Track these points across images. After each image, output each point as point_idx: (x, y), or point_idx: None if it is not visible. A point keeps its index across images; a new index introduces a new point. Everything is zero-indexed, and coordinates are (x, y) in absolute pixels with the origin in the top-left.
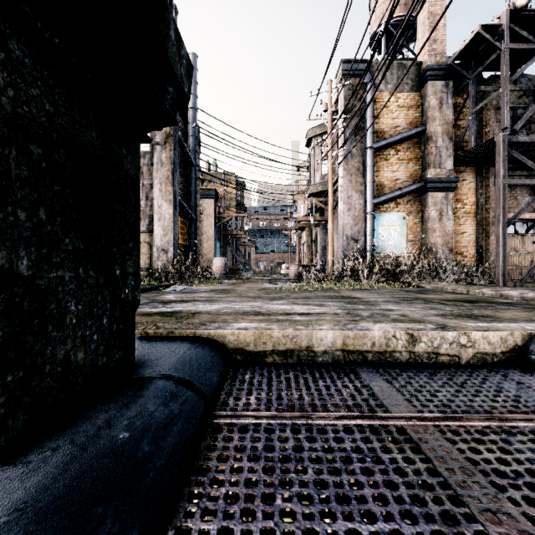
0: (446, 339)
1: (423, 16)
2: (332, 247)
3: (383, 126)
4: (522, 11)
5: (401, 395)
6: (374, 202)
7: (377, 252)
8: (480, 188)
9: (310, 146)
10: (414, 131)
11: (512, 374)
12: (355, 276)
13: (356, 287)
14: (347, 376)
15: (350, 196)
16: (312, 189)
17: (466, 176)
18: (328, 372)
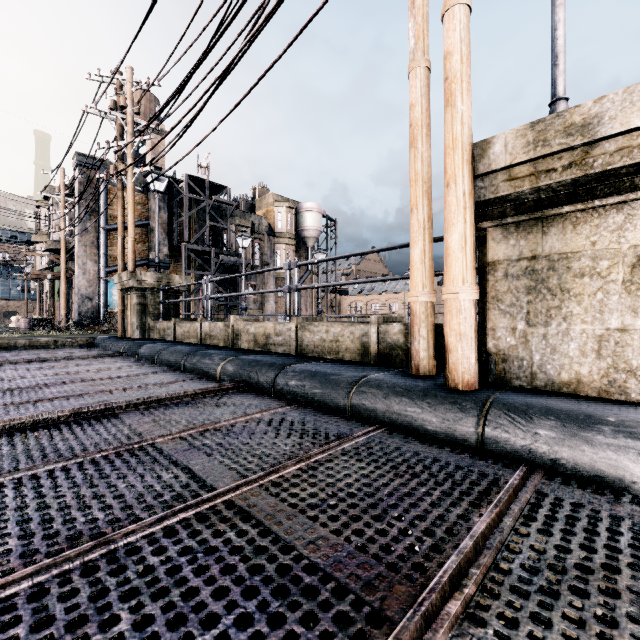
0: (68, 341)
1: (149, 141)
2: (65, 304)
3: (116, 213)
4: (196, 177)
5: (42, 350)
6: (108, 271)
7: (111, 308)
8: (190, 268)
9: (49, 200)
10: (140, 223)
11: (84, 347)
12: (85, 327)
13: (76, 333)
14: (28, 350)
15: (85, 263)
16: (50, 244)
17: (180, 259)
18: (22, 350)
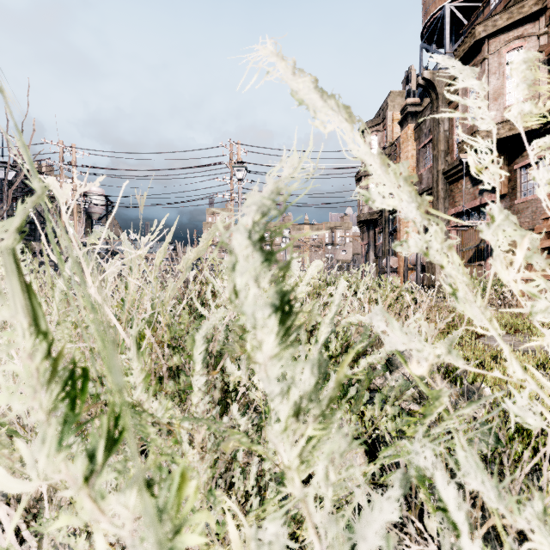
0: None
1: None
2: None
3: None
4: None
5: None
6: None
7: None
8: None
9: None
10: None
11: None
12: None
13: None
14: None
15: None
16: None
17: None
18: None
